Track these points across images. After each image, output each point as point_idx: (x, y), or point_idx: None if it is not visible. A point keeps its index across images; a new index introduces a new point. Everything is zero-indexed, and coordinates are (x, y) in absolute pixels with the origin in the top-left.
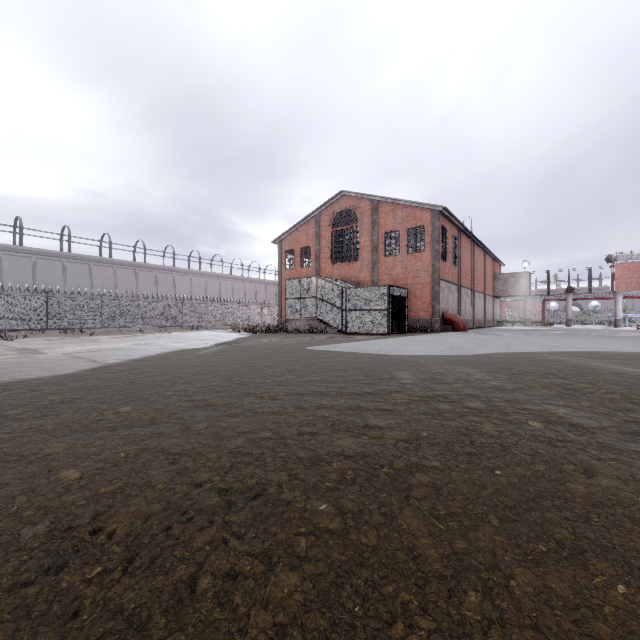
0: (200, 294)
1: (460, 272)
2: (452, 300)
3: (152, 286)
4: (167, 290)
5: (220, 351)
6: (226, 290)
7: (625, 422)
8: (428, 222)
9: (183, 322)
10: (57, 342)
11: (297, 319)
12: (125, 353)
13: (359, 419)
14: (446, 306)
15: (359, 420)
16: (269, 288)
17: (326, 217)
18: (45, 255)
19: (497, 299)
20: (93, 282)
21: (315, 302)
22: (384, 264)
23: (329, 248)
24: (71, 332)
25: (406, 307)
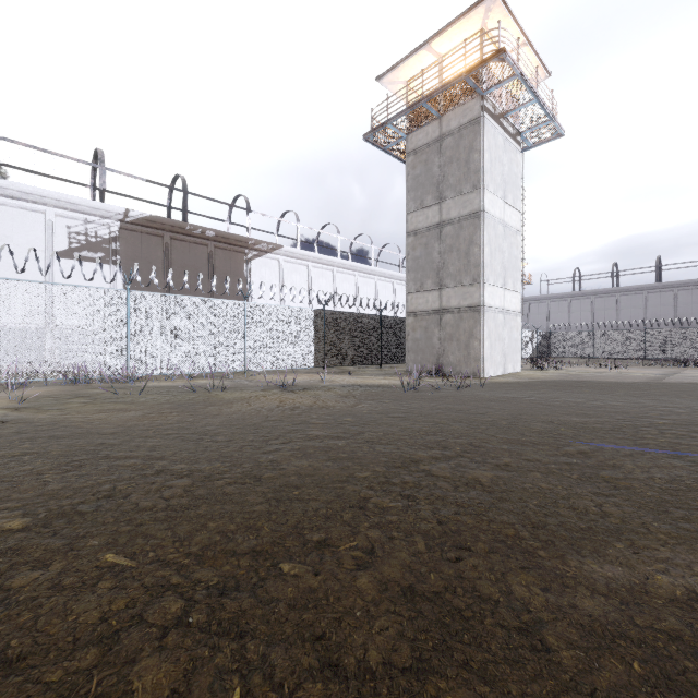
0: None
1: None
2: None
3: None
4: None
5: None
6: None
7: (693, 422)
8: None
9: None
10: None
11: None
12: None
13: (619, 403)
14: None
15: (616, 402)
16: None
17: None
18: None
19: None
20: None
21: None
22: None
23: None
24: None
25: None
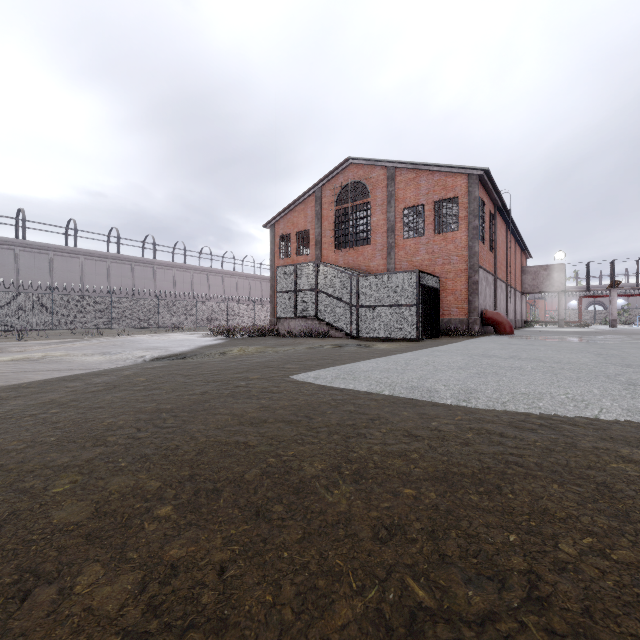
0: (185, 290)
1: (496, 260)
2: (489, 294)
3: (128, 281)
4: (146, 286)
5: (106, 386)
6: (216, 286)
7: None
8: (463, 191)
9: (159, 322)
10: None
11: (291, 318)
12: None
13: None
14: (484, 302)
15: None
16: (265, 285)
17: (329, 192)
18: None
19: (524, 296)
20: (54, 275)
21: (315, 296)
22: (403, 248)
23: (332, 231)
24: (12, 335)
25: (438, 302)
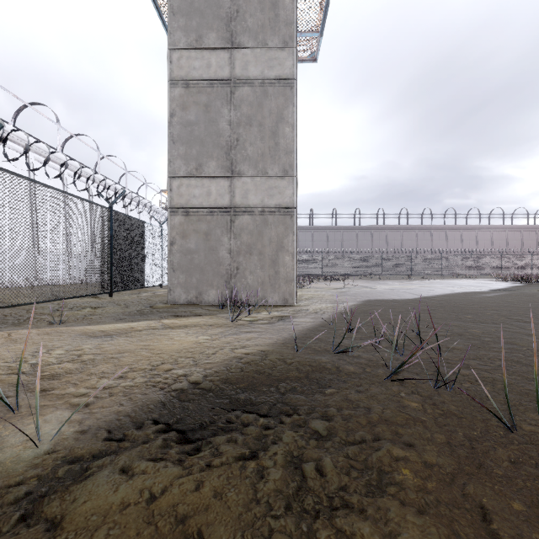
0: (455, 246)
1: None
2: None
3: (413, 243)
4: (425, 245)
5: (503, 295)
6: (483, 241)
7: None
8: None
9: (441, 271)
10: (366, 283)
11: None
12: (426, 291)
13: None
14: None
15: None
16: None
17: None
18: (347, 229)
19: None
20: (373, 243)
21: None
22: None
23: None
24: (363, 277)
25: None
